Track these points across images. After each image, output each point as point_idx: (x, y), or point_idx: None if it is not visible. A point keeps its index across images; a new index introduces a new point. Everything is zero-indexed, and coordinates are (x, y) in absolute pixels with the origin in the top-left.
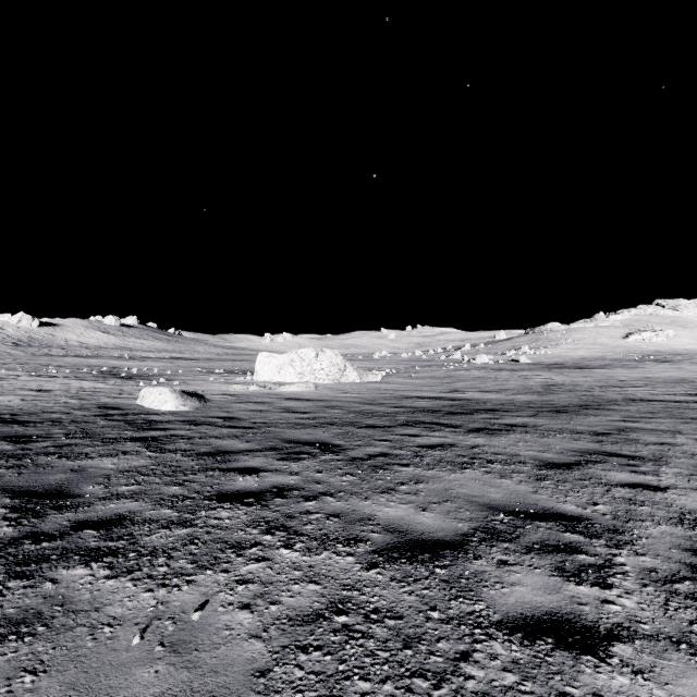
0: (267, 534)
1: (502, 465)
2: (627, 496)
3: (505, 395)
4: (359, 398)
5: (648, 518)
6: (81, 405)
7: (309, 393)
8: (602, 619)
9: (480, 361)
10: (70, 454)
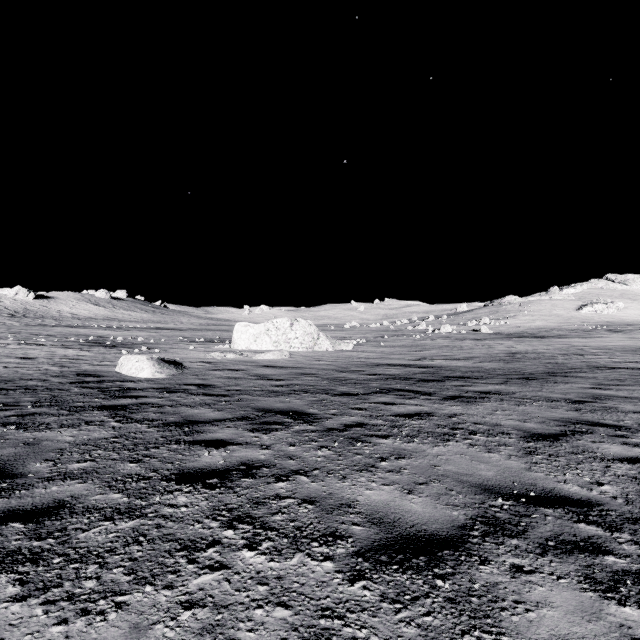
0: (228, 527)
1: (486, 436)
2: (631, 473)
3: (473, 363)
4: (332, 365)
5: None
6: (60, 372)
7: (284, 361)
8: None
9: (444, 331)
10: (29, 425)
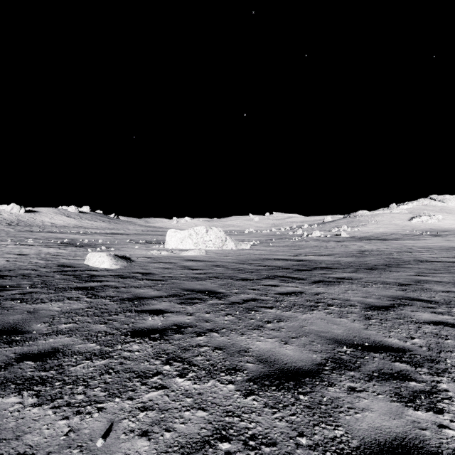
0: (166, 364)
1: (339, 307)
2: (434, 331)
3: (334, 258)
4: (236, 259)
5: (454, 350)
6: (46, 264)
7: (202, 256)
8: (443, 444)
9: (315, 235)
10: (29, 299)
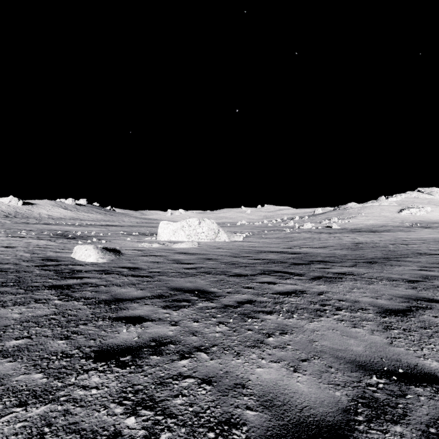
0: (131, 414)
1: (349, 312)
2: None
3: (329, 250)
4: (228, 252)
5: None
6: (30, 258)
7: (194, 249)
8: None
9: (306, 227)
10: None
